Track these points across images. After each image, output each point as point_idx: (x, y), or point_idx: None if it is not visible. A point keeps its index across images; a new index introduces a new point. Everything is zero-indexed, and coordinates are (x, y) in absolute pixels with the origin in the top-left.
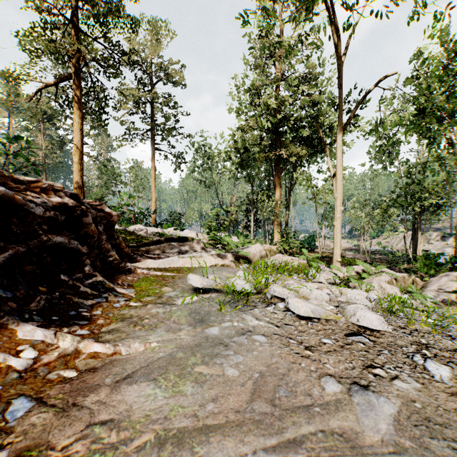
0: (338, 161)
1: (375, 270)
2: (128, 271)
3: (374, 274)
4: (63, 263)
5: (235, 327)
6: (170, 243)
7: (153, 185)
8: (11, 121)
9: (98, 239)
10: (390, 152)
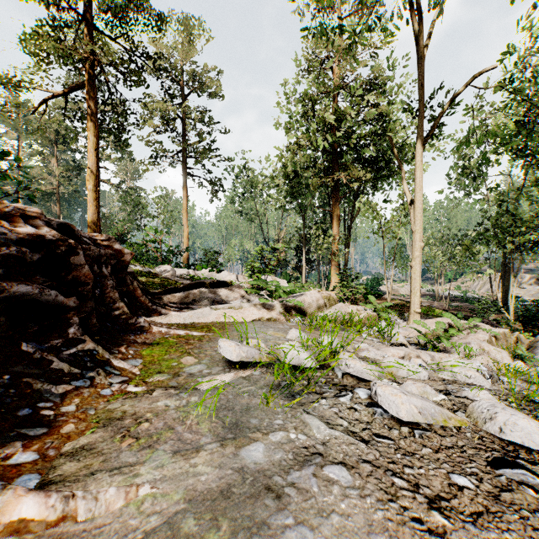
0: (417, 183)
1: (464, 324)
2: (139, 330)
3: (464, 329)
4: (33, 323)
5: (293, 443)
6: (202, 288)
7: (185, 217)
8: (20, 143)
9: (102, 285)
10: (473, 176)
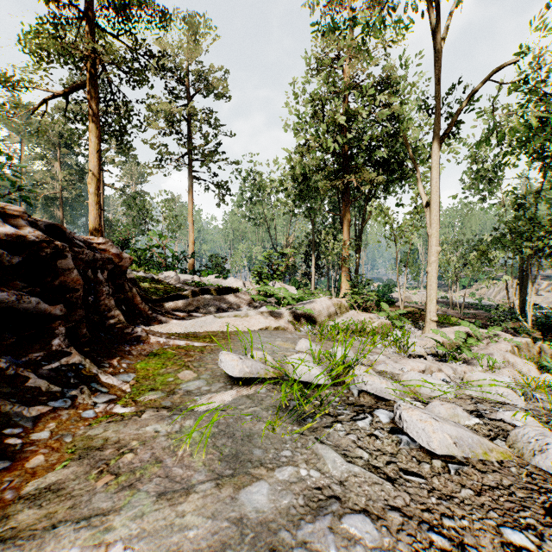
0: (433, 184)
1: (483, 333)
2: (136, 340)
3: (484, 339)
4: (11, 334)
5: (304, 482)
6: (206, 295)
7: (191, 222)
8: (23, 147)
9: (96, 292)
10: (489, 179)
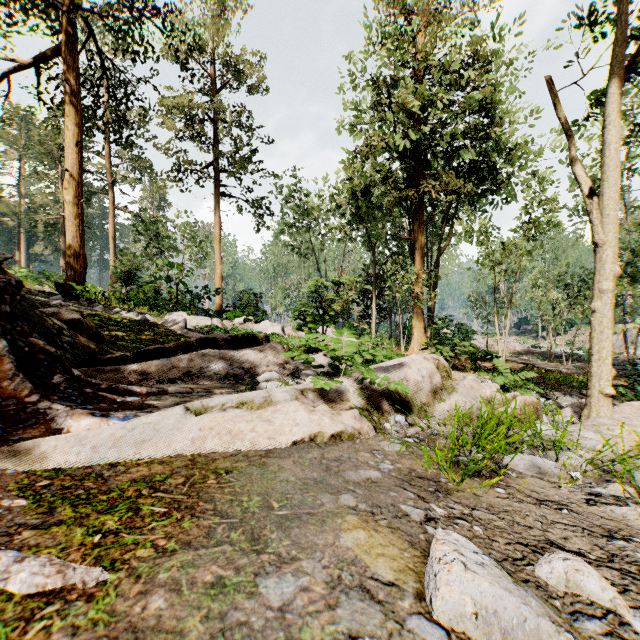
0: (607, 154)
1: None
2: None
3: None
4: None
5: None
6: (207, 350)
7: (218, 251)
8: (22, 165)
9: None
10: None
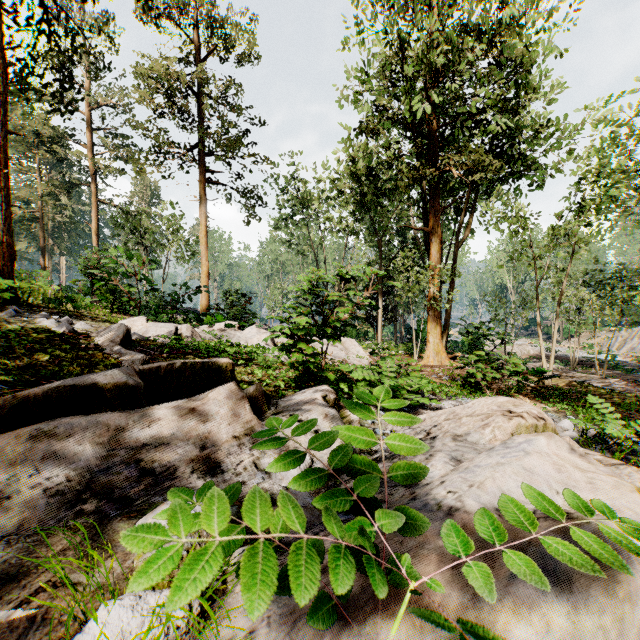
0: None
1: None
2: None
3: None
4: None
5: None
6: (57, 420)
7: (204, 245)
8: None
9: None
10: None
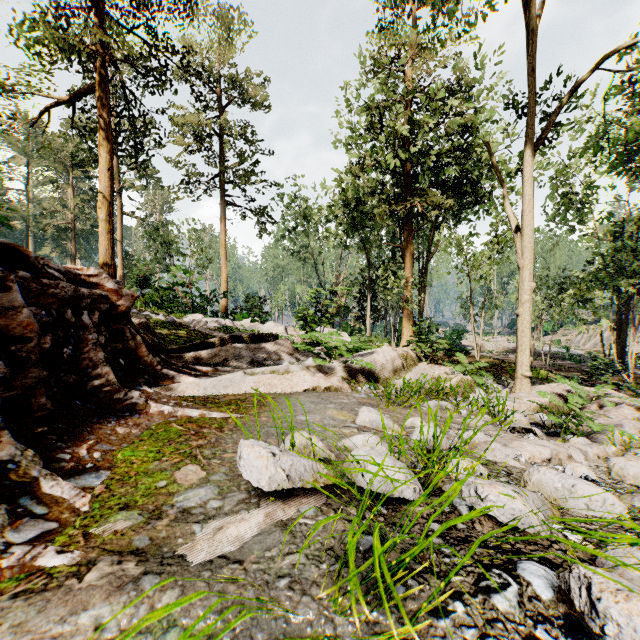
0: (526, 202)
1: (589, 393)
2: (129, 409)
3: (592, 400)
4: None
5: None
6: (237, 344)
7: (224, 256)
8: (30, 170)
9: (79, 341)
10: (580, 203)
